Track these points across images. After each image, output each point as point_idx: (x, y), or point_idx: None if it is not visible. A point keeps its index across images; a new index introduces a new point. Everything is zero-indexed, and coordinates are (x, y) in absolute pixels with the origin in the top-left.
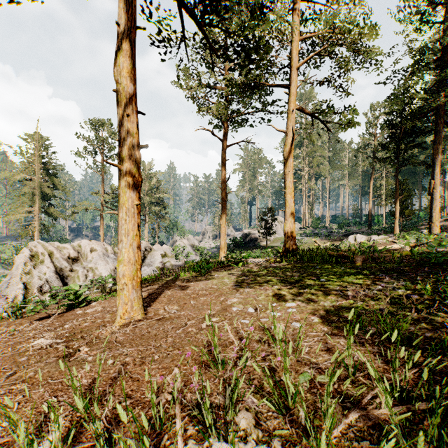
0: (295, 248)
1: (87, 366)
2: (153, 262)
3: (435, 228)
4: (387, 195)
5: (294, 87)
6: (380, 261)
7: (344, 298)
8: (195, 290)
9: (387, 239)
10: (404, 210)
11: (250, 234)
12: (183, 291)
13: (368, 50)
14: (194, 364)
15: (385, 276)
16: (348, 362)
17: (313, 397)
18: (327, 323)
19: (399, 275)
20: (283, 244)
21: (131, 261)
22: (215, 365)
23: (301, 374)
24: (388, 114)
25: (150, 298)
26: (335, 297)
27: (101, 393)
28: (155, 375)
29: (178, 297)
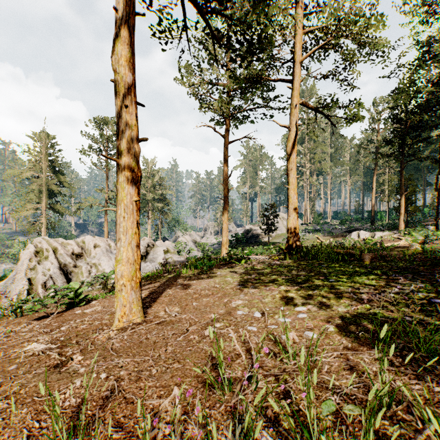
0: (298, 245)
1: (78, 380)
2: (156, 258)
3: None
4: (390, 191)
5: (297, 81)
6: (389, 259)
7: (358, 302)
8: (197, 290)
9: (392, 235)
10: (409, 206)
11: (252, 230)
12: (185, 290)
13: (375, 41)
14: (197, 382)
15: (399, 276)
16: None
17: (342, 438)
18: (344, 333)
19: (414, 275)
20: (286, 241)
21: (129, 261)
22: (221, 386)
23: (323, 402)
24: (392, 108)
25: (151, 298)
26: (349, 301)
27: (90, 419)
28: (152, 396)
29: (179, 298)
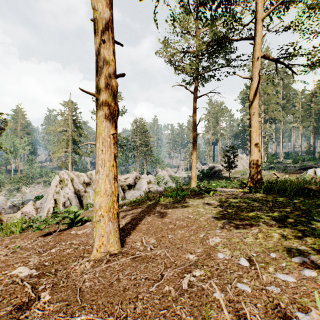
0: (260, 180)
1: None
2: (141, 187)
3: None
4: None
5: (259, 36)
6: None
7: None
8: (172, 219)
9: None
10: None
11: (215, 167)
12: (161, 219)
13: None
14: None
15: None
16: None
17: None
18: None
19: None
20: (249, 176)
21: (107, 192)
22: None
23: None
24: None
25: (132, 224)
26: None
27: None
28: None
29: (156, 227)
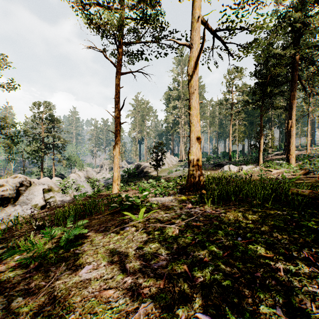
0: (201, 180)
1: None
2: (30, 199)
3: (293, 159)
4: (239, 137)
5: None
6: None
7: None
8: None
9: (255, 168)
10: None
11: (142, 166)
12: None
13: None
14: None
15: None
16: None
17: None
18: None
19: None
20: (189, 175)
21: None
22: None
23: None
24: (255, 66)
25: None
26: None
27: None
28: None
29: None
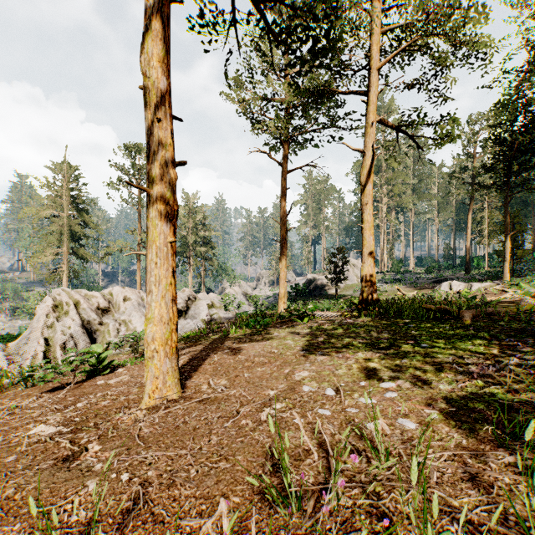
0: (375, 299)
1: (92, 482)
2: (198, 313)
3: None
4: (490, 231)
5: (374, 93)
6: (497, 318)
7: (465, 376)
8: (250, 356)
9: (493, 286)
10: (516, 250)
11: (316, 280)
12: (234, 356)
13: (475, 39)
14: (252, 493)
15: (514, 341)
16: (531, 522)
17: None
18: (454, 423)
19: None
20: (360, 294)
21: (163, 319)
22: (287, 502)
23: (439, 534)
24: (494, 127)
25: (191, 365)
26: (452, 375)
27: None
28: (190, 511)
29: (227, 366)
